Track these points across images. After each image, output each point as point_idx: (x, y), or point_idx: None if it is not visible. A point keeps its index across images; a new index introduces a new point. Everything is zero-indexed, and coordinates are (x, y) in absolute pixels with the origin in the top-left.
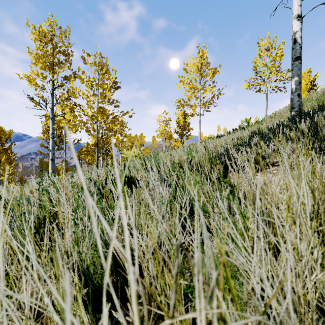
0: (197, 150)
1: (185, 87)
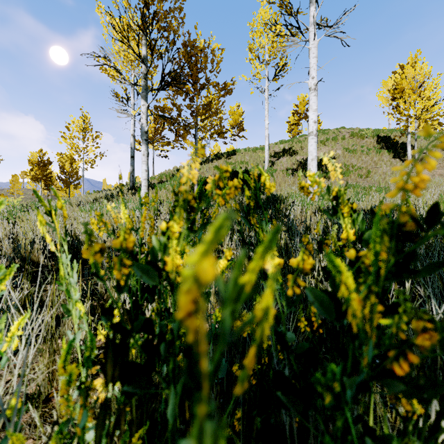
0: (69, 200)
1: (67, 143)
